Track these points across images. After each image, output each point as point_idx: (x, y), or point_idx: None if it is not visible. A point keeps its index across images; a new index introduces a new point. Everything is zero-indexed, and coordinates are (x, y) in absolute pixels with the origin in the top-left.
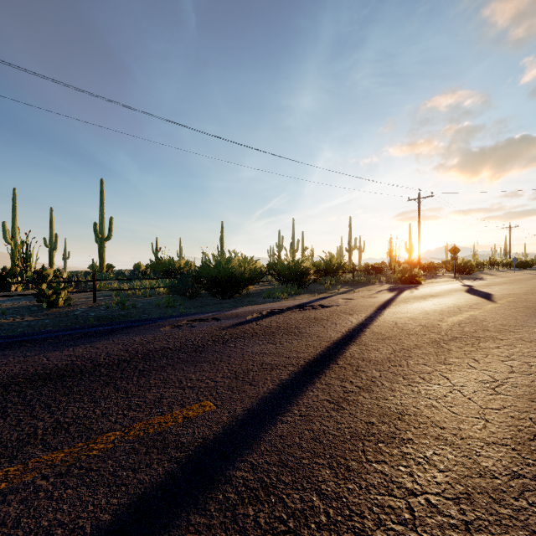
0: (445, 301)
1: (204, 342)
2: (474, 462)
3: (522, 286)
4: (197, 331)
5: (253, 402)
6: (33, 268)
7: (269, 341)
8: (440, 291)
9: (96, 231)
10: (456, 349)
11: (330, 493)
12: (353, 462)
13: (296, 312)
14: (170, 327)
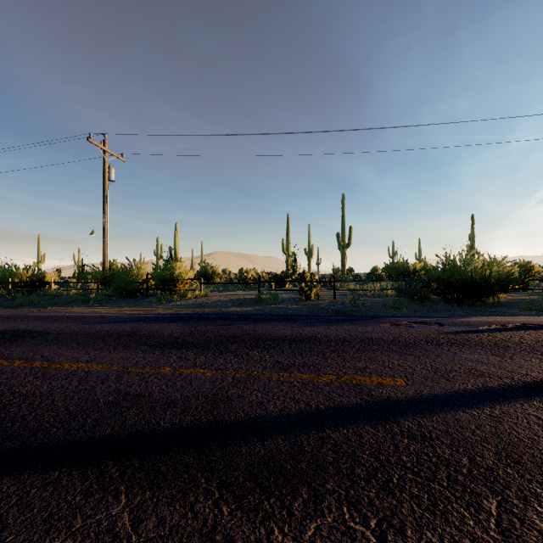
0: None
1: (416, 341)
2: None
3: None
4: (413, 331)
5: (442, 391)
6: (297, 271)
7: (495, 353)
8: None
9: (339, 240)
10: None
11: (482, 464)
12: (527, 462)
13: None
14: (389, 324)
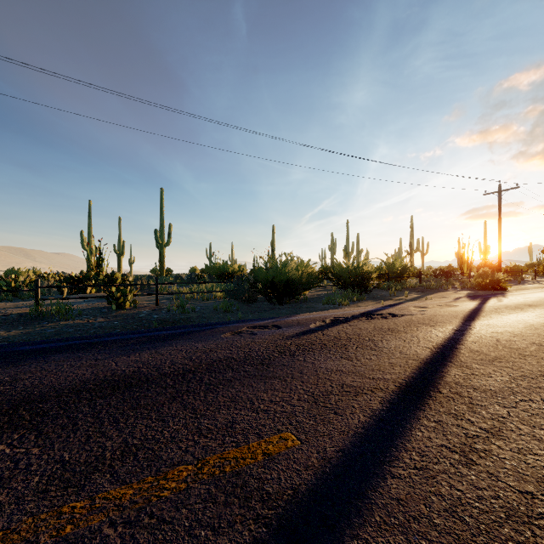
0: None
1: (270, 354)
2: None
3: None
4: (259, 339)
5: (345, 439)
6: (104, 272)
7: (342, 355)
8: (539, 299)
9: (157, 237)
10: None
11: None
12: None
13: (365, 322)
14: (231, 333)
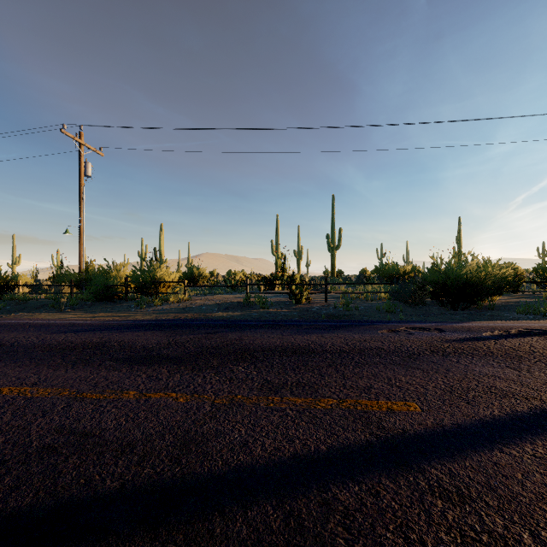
0: None
1: (420, 351)
2: None
3: None
4: (414, 338)
5: (466, 420)
6: (287, 273)
7: (509, 365)
8: None
9: (329, 241)
10: None
11: None
12: None
13: None
14: (387, 330)
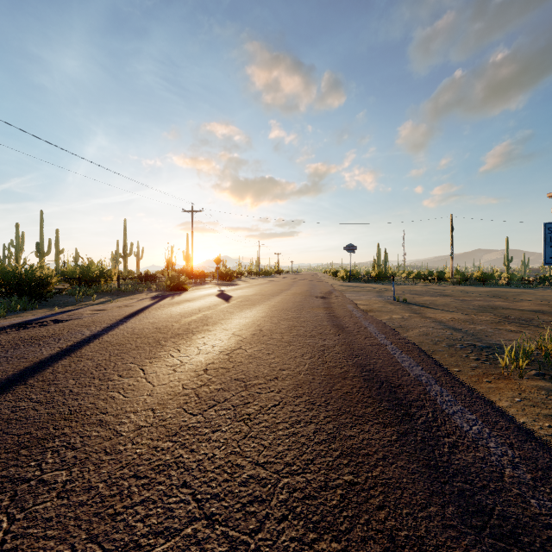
0: (194, 304)
1: None
2: (112, 431)
3: (255, 290)
4: None
5: None
6: None
7: None
8: (198, 296)
9: None
10: (170, 344)
11: None
12: None
13: (7, 333)
14: None
